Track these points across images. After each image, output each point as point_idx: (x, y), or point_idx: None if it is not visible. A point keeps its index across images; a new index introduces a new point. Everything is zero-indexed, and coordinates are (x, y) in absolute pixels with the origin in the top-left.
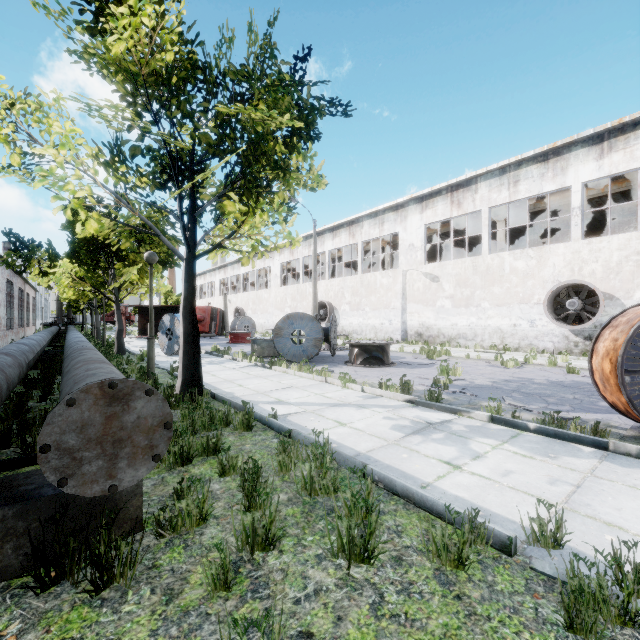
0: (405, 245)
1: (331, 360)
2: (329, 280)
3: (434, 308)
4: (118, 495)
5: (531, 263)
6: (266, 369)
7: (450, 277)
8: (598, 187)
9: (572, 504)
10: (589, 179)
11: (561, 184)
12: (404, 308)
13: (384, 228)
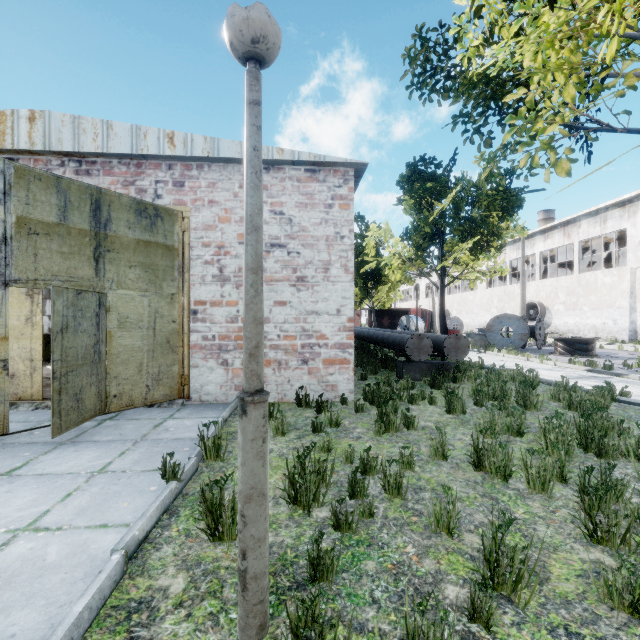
0: (634, 241)
1: (536, 351)
2: (540, 281)
3: None
4: (450, 368)
5: None
6: (481, 353)
7: None
8: None
9: (639, 395)
10: None
11: None
12: (632, 307)
13: (606, 226)
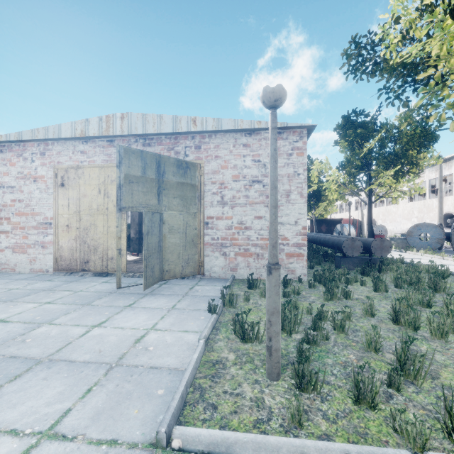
0: None
1: (451, 252)
2: None
3: None
4: (376, 262)
5: None
6: (402, 252)
7: None
8: None
9: None
10: None
11: None
12: None
13: None
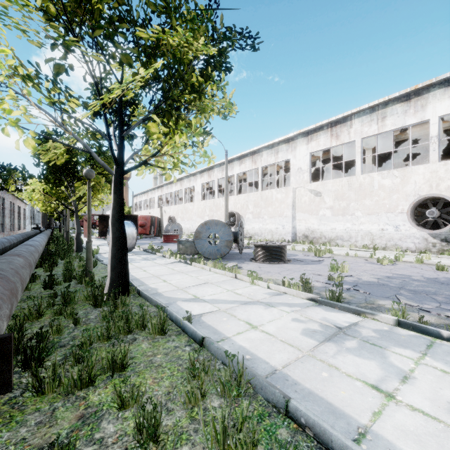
0: (295, 169)
1: (239, 257)
2: (237, 196)
3: (317, 216)
4: None
5: (396, 181)
6: (188, 265)
7: (330, 192)
8: (449, 121)
9: None
10: (445, 113)
11: (421, 118)
12: (294, 216)
13: (278, 156)
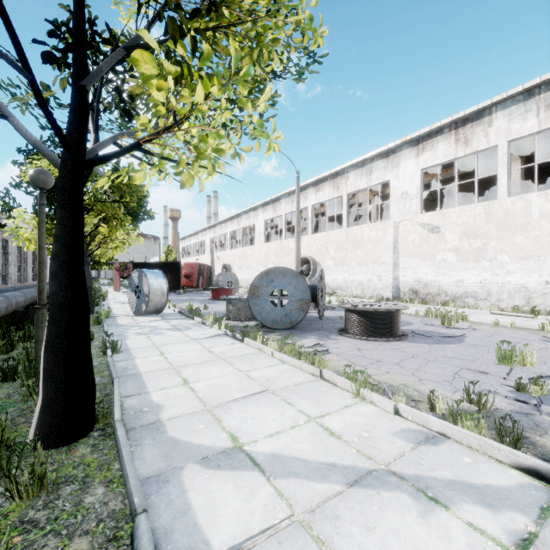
0: (397, 194)
1: (320, 326)
2: (312, 235)
3: (433, 262)
4: None
5: None
6: (236, 342)
7: (454, 227)
8: None
9: None
10: None
11: None
12: (396, 263)
13: (372, 177)
